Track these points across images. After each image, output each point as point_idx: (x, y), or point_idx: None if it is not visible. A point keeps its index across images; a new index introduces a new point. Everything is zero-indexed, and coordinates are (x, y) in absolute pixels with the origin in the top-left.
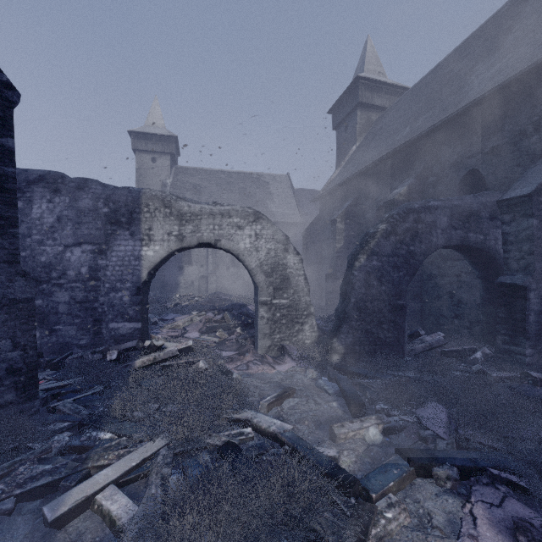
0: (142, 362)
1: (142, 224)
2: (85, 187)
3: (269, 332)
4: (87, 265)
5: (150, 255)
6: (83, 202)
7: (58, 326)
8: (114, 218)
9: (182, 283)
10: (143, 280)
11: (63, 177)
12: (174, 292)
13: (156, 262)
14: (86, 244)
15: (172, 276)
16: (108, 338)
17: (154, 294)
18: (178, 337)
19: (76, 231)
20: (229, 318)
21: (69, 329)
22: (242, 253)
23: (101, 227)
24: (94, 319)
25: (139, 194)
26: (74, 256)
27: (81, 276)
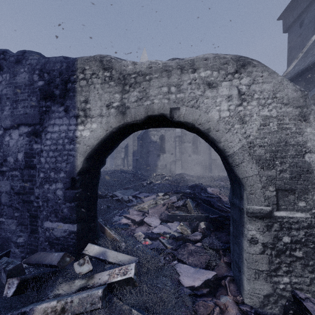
0: (44, 311)
1: (77, 96)
2: (23, 59)
3: (267, 269)
4: (23, 150)
5: (86, 136)
6: (20, 77)
7: (1, 218)
8: (47, 91)
9: (159, 165)
10: (78, 169)
11: (4, 52)
12: (154, 171)
13: (92, 144)
14: (23, 125)
15: (153, 161)
16: (43, 239)
17: (141, 172)
18: (140, 223)
19: (13, 111)
20: (192, 207)
21: (10, 222)
22: (215, 127)
23: (35, 104)
24: (30, 214)
25: (75, 58)
26: (12, 140)
27: (18, 163)
